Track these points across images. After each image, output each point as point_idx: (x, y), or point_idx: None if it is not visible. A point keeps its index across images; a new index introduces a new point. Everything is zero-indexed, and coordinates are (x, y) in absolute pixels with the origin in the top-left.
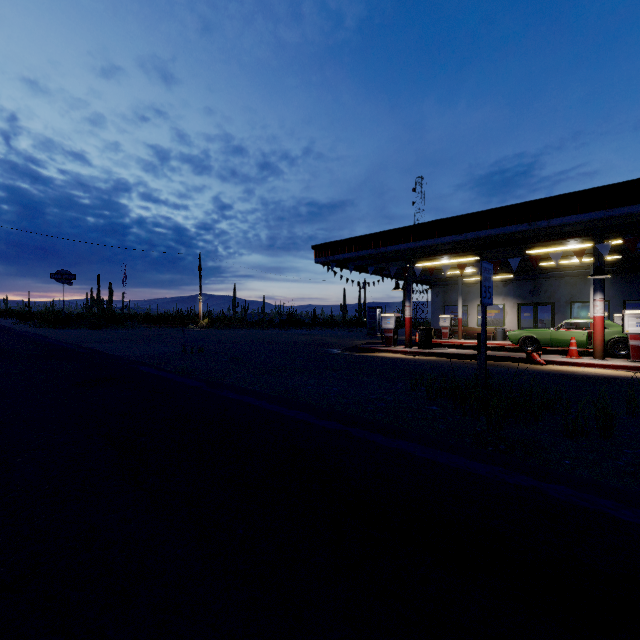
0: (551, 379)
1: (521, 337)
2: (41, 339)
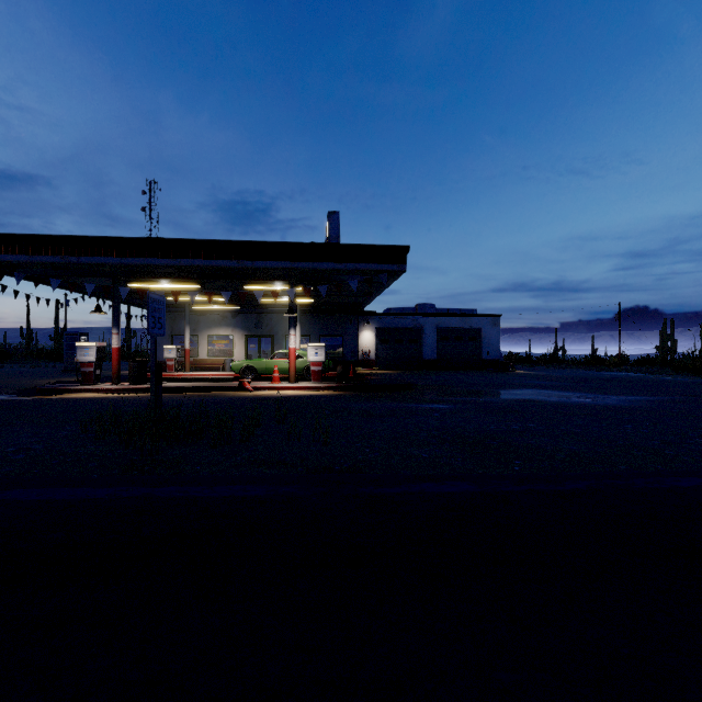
0: (247, 403)
1: (243, 367)
2: None
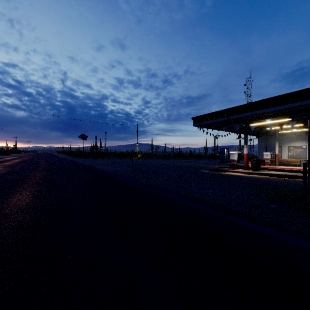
0: None
1: None
2: (76, 163)
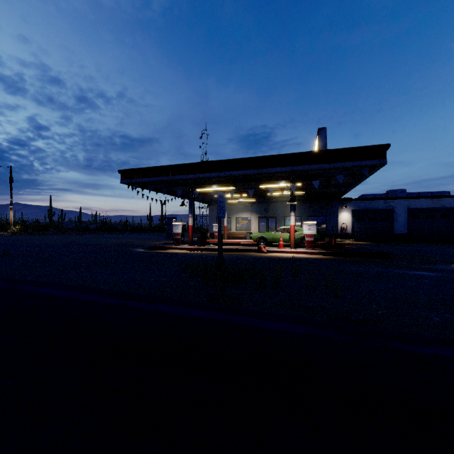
0: (266, 261)
1: (258, 237)
2: None
